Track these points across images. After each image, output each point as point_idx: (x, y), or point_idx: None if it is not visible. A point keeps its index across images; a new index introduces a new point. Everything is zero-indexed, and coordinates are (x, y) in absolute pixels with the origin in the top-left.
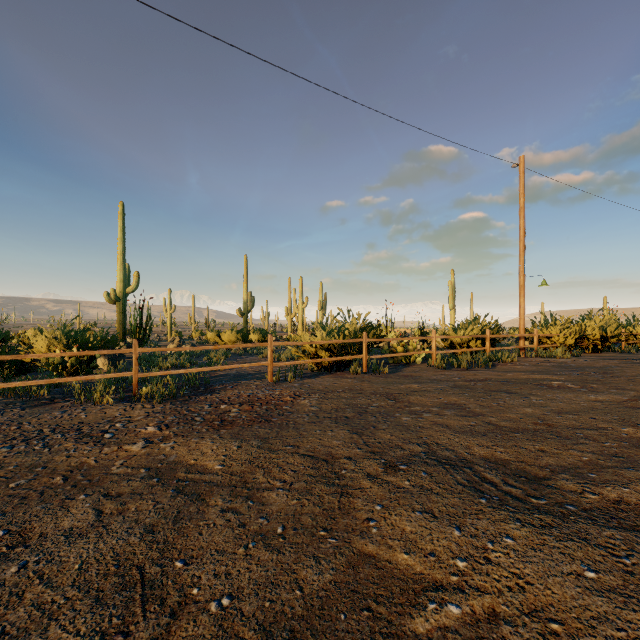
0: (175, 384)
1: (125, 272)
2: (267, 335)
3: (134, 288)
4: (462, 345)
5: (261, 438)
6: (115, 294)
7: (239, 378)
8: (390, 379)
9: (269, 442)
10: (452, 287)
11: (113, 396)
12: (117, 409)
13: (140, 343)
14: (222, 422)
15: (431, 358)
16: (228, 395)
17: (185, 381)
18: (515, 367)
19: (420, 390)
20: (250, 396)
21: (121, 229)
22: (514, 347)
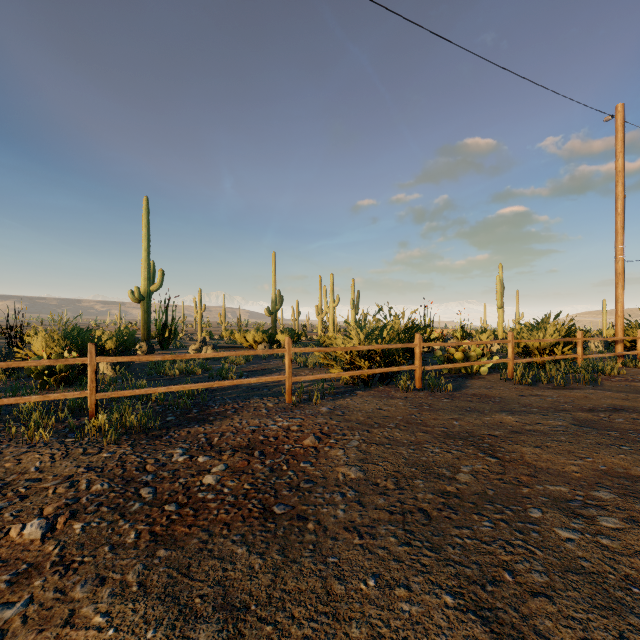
0: (165, 402)
1: (149, 269)
2: (296, 335)
3: (158, 286)
4: (541, 351)
5: (227, 609)
6: (139, 292)
7: (251, 393)
8: (459, 402)
9: (242, 639)
10: (500, 283)
11: (74, 421)
12: (42, 455)
13: (165, 343)
14: (181, 506)
15: (498, 367)
16: (223, 428)
17: (172, 400)
18: (634, 384)
19: (525, 430)
20: (253, 432)
21: (145, 225)
22: (613, 354)
